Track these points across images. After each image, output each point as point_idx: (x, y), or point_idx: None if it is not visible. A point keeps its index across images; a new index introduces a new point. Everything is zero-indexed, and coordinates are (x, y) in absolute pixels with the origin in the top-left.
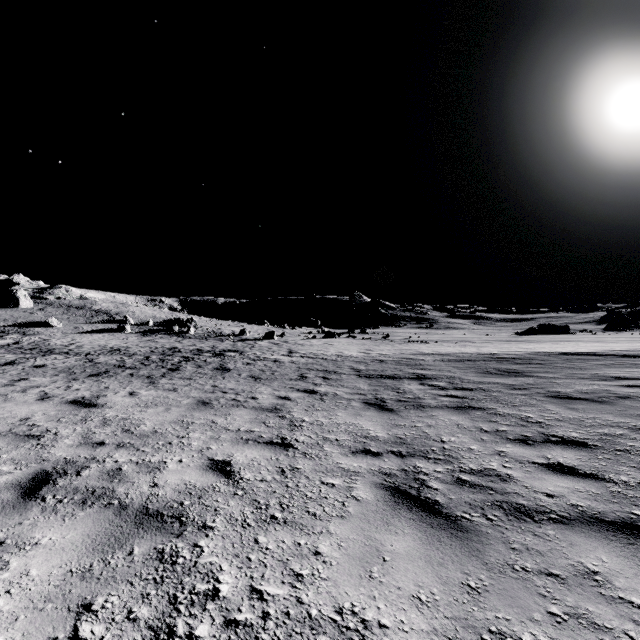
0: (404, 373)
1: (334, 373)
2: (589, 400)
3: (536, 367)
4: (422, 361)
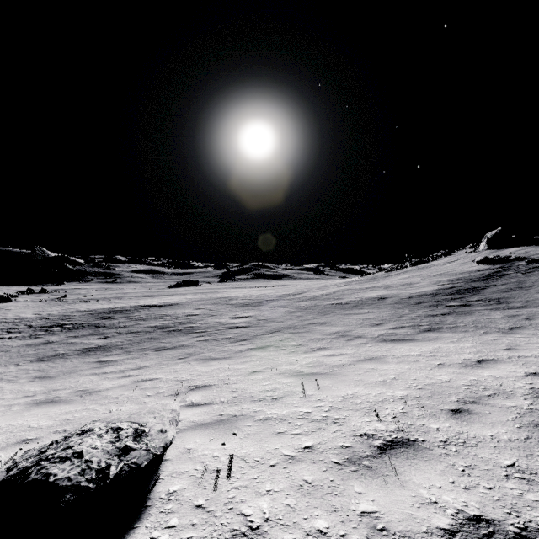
0: (56, 324)
1: (14, 329)
2: (109, 324)
3: (118, 314)
4: (73, 316)
